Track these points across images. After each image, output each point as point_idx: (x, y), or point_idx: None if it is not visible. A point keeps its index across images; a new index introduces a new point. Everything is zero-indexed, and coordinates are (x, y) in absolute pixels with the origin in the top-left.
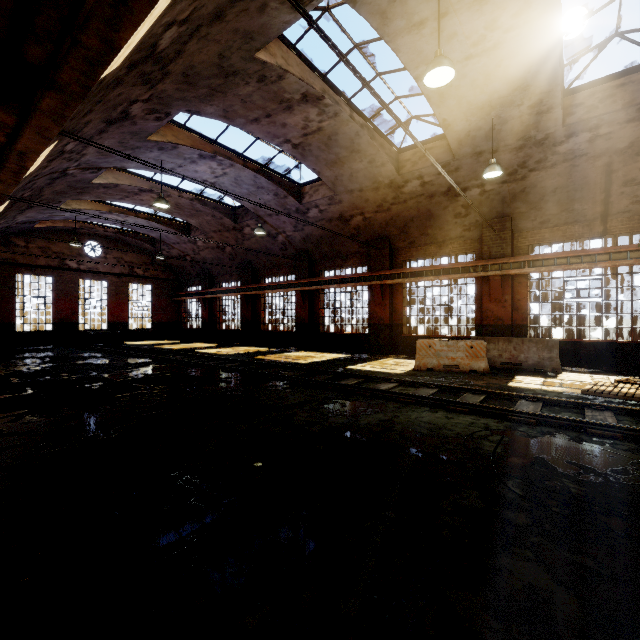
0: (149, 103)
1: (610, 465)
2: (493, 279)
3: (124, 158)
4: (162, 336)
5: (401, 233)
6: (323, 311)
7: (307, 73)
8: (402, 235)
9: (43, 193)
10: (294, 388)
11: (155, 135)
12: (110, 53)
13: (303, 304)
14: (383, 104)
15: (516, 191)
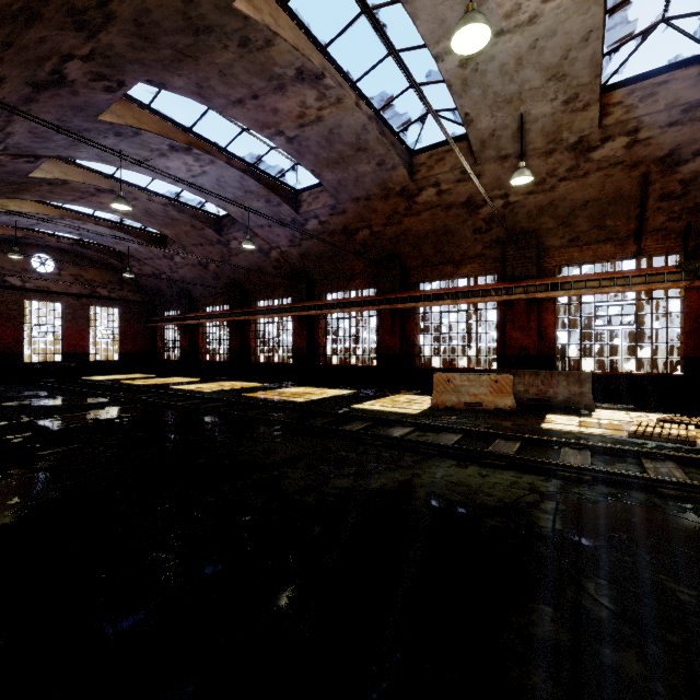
0: (92, 63)
1: None
2: (517, 304)
3: (70, 144)
4: (132, 369)
5: (414, 250)
6: (324, 340)
7: (303, 41)
8: (415, 253)
9: None
10: (286, 436)
11: (109, 115)
12: None
13: (301, 331)
14: (402, 63)
15: (543, 204)
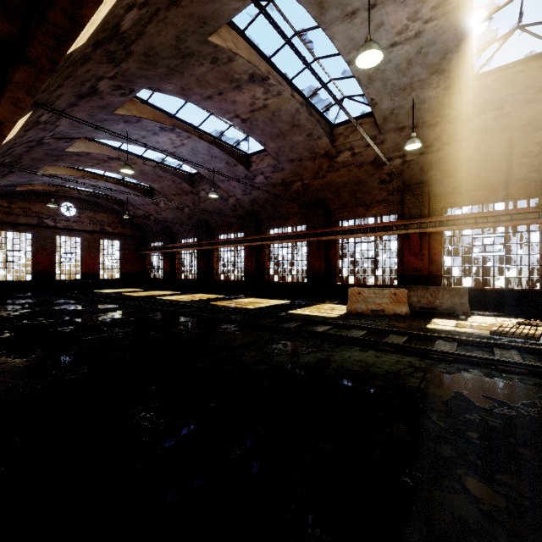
0: (115, 80)
1: (520, 399)
2: (413, 236)
3: (94, 129)
4: (129, 285)
5: (334, 197)
6: (268, 263)
7: (254, 56)
8: (335, 198)
9: (22, 160)
10: (243, 330)
11: (121, 109)
12: (75, 29)
13: (251, 257)
14: (321, 81)
15: (432, 161)
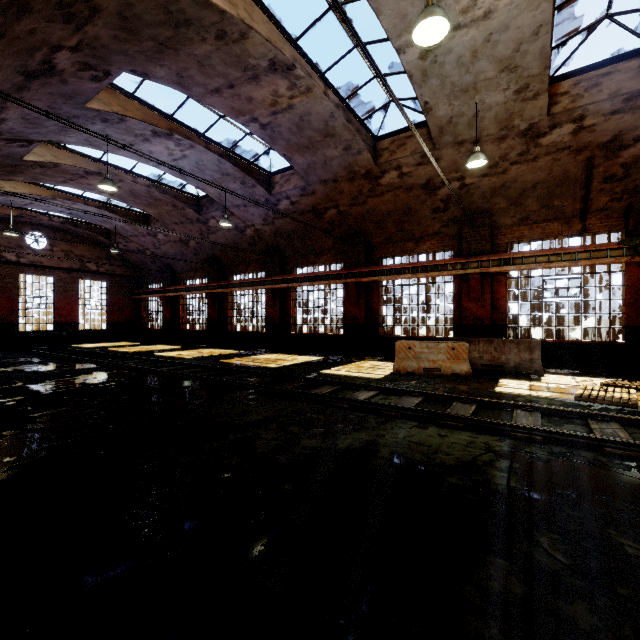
0: (79, 54)
1: None
2: (472, 277)
3: (60, 130)
4: (119, 337)
5: (377, 228)
6: (295, 310)
7: (275, 35)
8: (378, 230)
9: None
10: (260, 399)
11: (96, 102)
12: None
13: (273, 303)
14: (367, 53)
15: (496, 185)
